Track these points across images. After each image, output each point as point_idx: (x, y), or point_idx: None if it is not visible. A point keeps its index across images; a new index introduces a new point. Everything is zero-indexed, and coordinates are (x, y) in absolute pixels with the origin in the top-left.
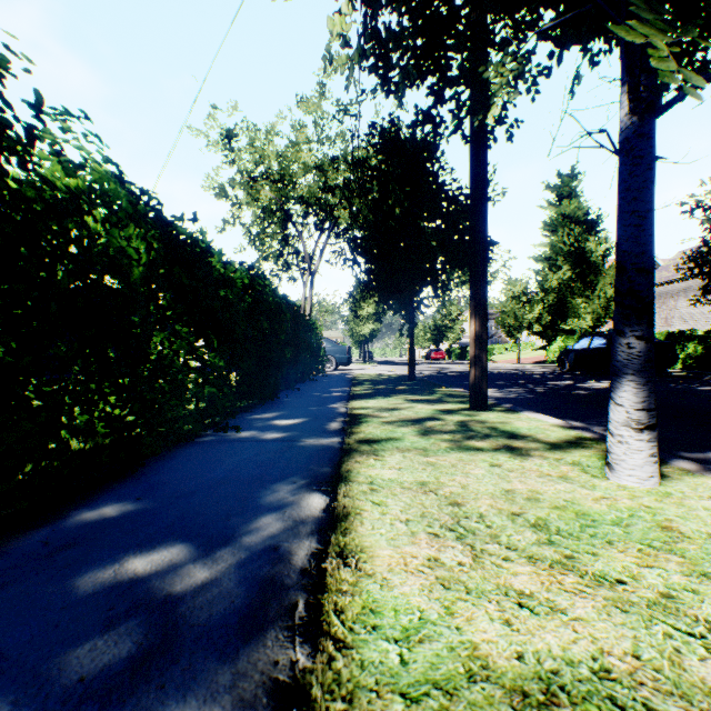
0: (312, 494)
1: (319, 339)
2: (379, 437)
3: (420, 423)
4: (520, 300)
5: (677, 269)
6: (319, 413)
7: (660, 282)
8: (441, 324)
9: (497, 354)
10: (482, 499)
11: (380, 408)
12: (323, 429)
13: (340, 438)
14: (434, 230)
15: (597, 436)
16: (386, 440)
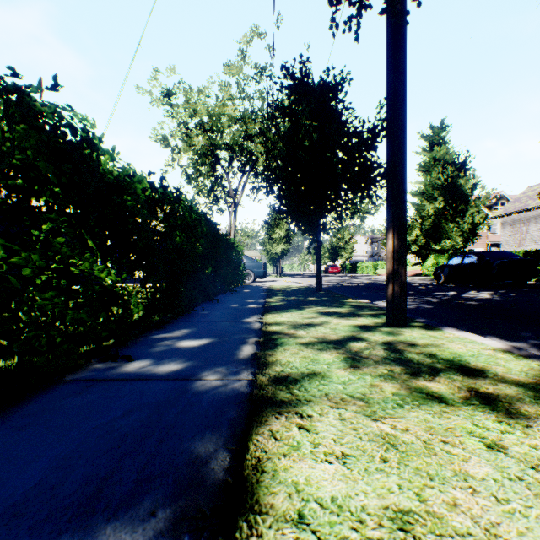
0: None
1: (239, 256)
2: (299, 371)
3: (343, 346)
4: None
5: (538, 197)
6: (231, 331)
7: (514, 211)
8: (337, 246)
9: (379, 269)
10: None
11: (295, 323)
12: (232, 356)
13: (250, 373)
14: (339, 160)
15: None
16: (308, 378)
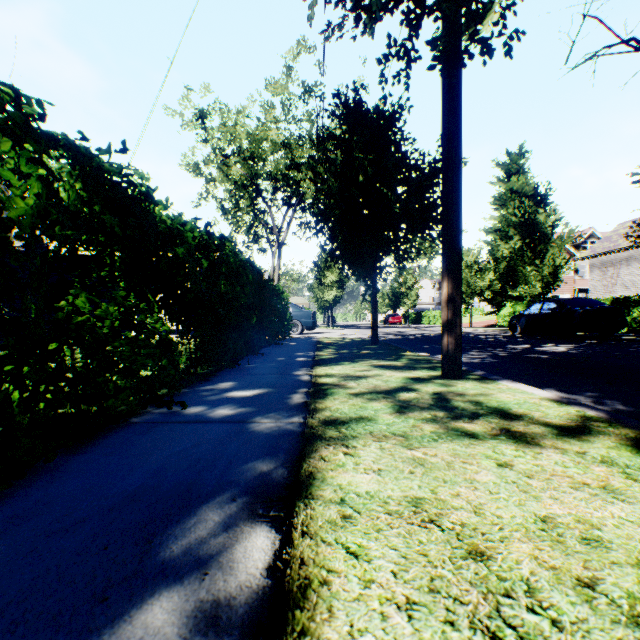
0: (255, 528)
1: (285, 304)
2: (347, 416)
3: (392, 396)
4: (472, 269)
5: (626, 237)
6: (280, 382)
7: (603, 252)
8: (398, 292)
9: None
10: (515, 541)
11: (346, 375)
12: (283, 404)
13: (302, 417)
14: (397, 197)
15: (603, 414)
16: (356, 421)
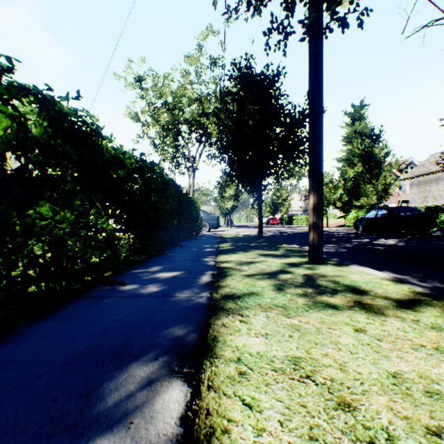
0: (172, 382)
1: (197, 211)
2: (242, 291)
3: (274, 277)
4: (328, 186)
5: (436, 164)
6: (193, 267)
7: (419, 174)
8: (276, 202)
9: None
10: (374, 394)
11: (240, 261)
12: (195, 282)
13: (208, 292)
14: (276, 135)
15: (428, 290)
16: (248, 295)
